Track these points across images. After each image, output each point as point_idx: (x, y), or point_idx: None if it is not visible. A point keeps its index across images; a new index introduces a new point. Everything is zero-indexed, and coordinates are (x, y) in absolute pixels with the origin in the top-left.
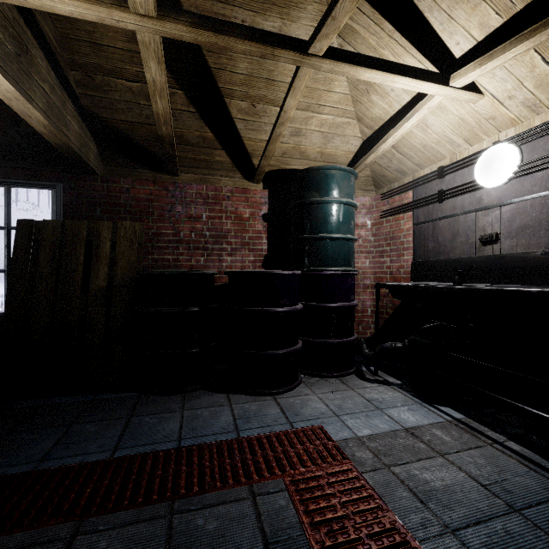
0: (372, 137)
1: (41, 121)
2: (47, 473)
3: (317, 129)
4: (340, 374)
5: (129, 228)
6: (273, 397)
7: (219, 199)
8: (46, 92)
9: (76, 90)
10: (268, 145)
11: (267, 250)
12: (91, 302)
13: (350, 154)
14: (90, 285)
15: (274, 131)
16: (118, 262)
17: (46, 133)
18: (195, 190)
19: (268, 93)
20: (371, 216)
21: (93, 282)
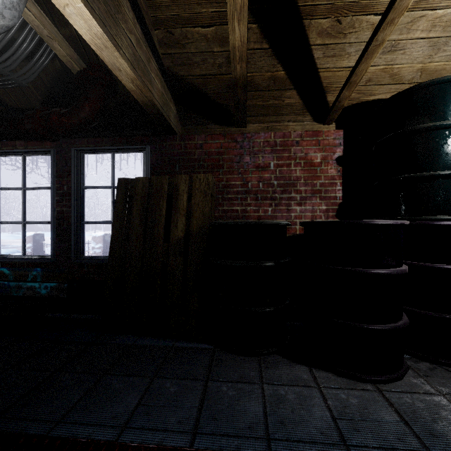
0: None
1: (129, 74)
2: None
3: (424, 34)
4: None
5: (202, 180)
6: (375, 387)
7: (287, 145)
8: (133, 44)
9: (159, 51)
10: (358, 65)
11: (341, 197)
12: (171, 251)
13: None
14: (170, 235)
15: (373, 39)
16: (194, 214)
17: (134, 90)
18: (262, 138)
19: None
20: None
21: (173, 233)
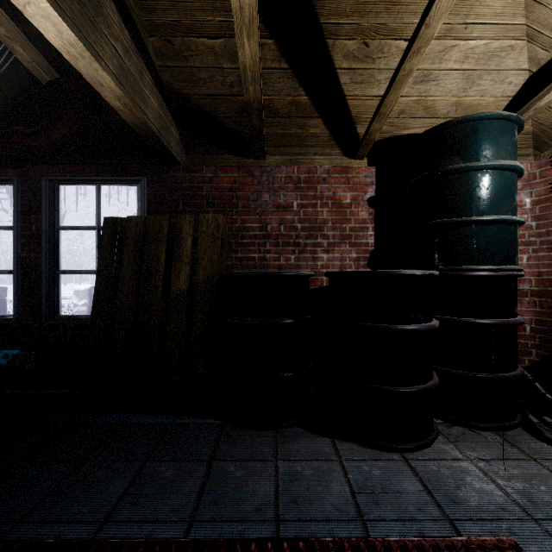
0: (551, 64)
1: (114, 90)
2: (106, 549)
3: (457, 66)
4: (499, 426)
5: (211, 221)
6: (401, 456)
7: (312, 182)
8: (119, 53)
9: (156, 62)
10: (386, 95)
11: (374, 244)
12: (171, 308)
13: (503, 101)
14: (171, 288)
15: (400, 68)
16: (200, 262)
17: (122, 109)
18: (284, 173)
19: (388, 20)
20: (530, 191)
21: (174, 285)
